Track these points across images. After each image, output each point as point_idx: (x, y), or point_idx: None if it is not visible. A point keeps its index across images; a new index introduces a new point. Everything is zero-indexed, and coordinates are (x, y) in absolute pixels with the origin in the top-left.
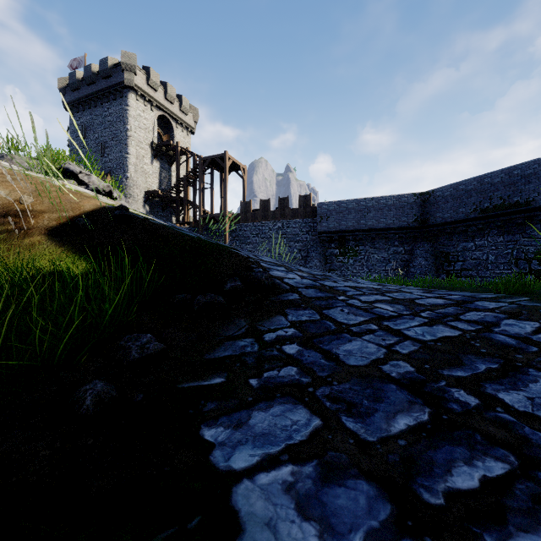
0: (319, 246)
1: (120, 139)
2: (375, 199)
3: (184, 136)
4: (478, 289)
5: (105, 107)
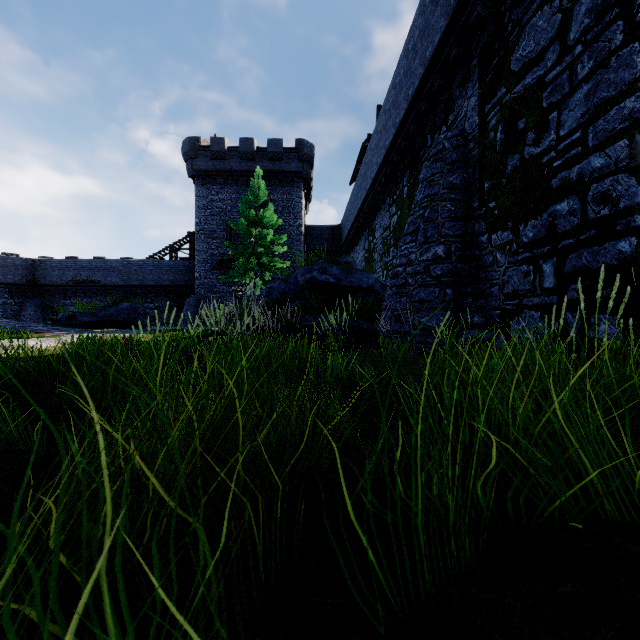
0: None
1: None
2: None
3: None
4: None
5: None
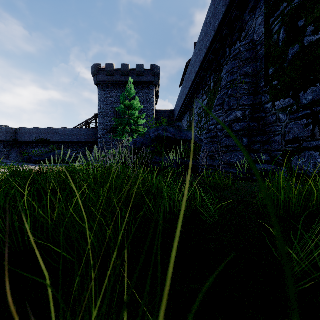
0: None
1: None
2: None
3: None
4: None
5: None
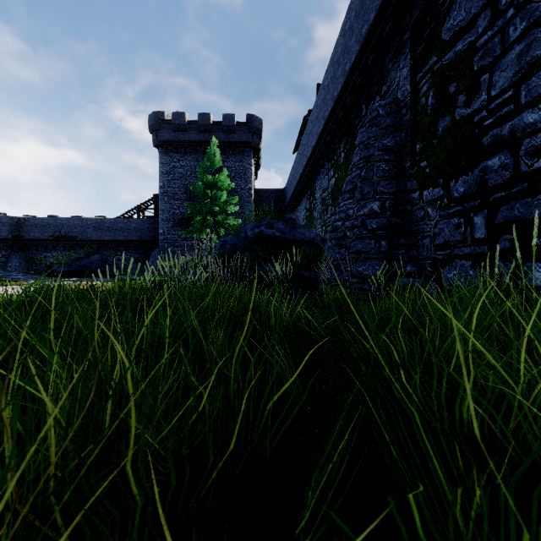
0: None
1: None
2: None
3: None
4: None
5: None
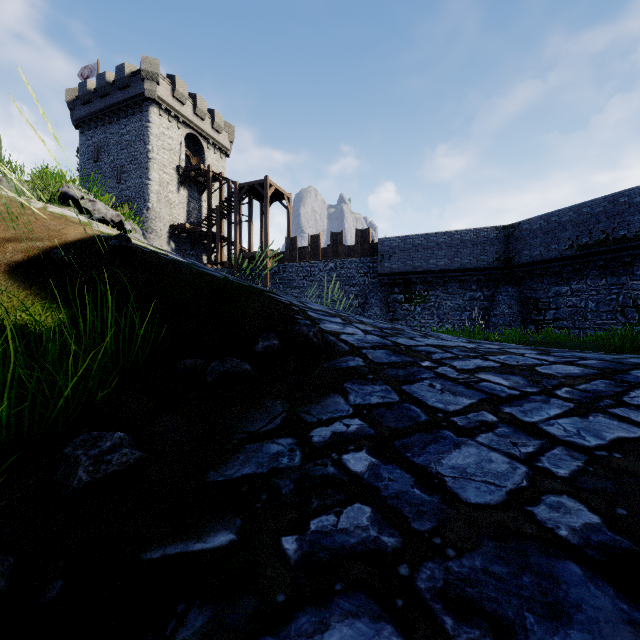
0: (379, 291)
1: (140, 163)
2: (448, 233)
3: (217, 159)
4: (582, 344)
5: (122, 124)
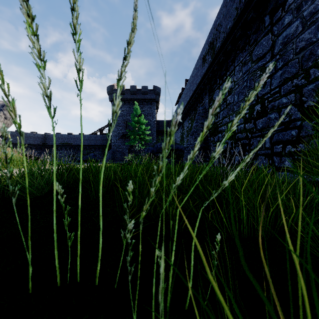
0: None
1: None
2: (26, 133)
3: None
4: None
5: None
